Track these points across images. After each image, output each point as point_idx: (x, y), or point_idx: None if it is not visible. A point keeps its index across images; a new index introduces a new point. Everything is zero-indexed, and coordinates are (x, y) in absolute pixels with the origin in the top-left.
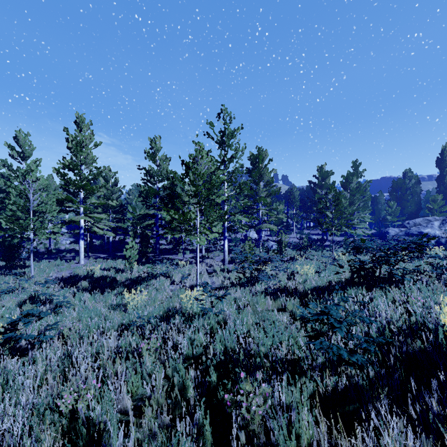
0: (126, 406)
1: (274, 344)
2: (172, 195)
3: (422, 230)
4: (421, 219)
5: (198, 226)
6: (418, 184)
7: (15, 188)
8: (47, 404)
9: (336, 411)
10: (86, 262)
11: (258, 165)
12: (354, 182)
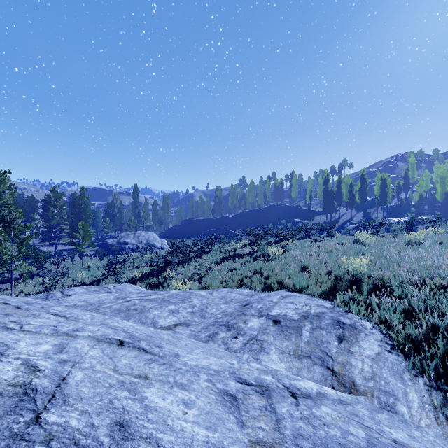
0: None
1: None
2: None
3: (126, 240)
4: (125, 233)
5: (13, 260)
6: (122, 206)
7: None
8: None
9: None
10: None
11: None
12: (85, 207)
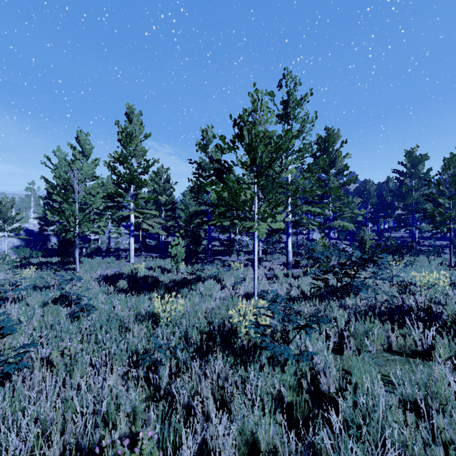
0: None
1: None
2: (221, 170)
3: None
4: None
5: (255, 212)
6: None
7: (59, 177)
8: None
9: None
10: (136, 260)
11: (328, 150)
12: None
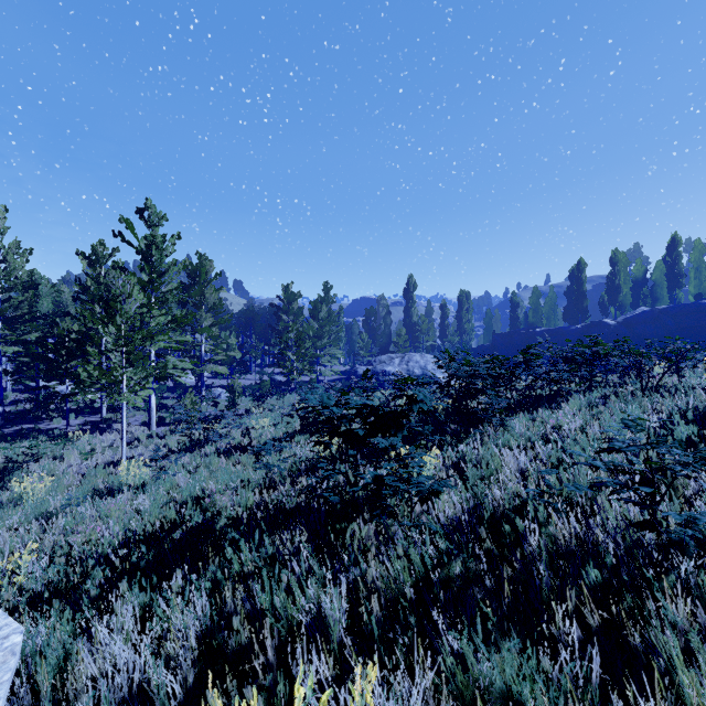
0: (120, 540)
1: (232, 482)
2: (83, 341)
3: (386, 369)
4: (386, 356)
5: (124, 382)
6: (389, 315)
7: None
8: (50, 551)
9: (266, 492)
10: None
11: (200, 281)
12: (324, 311)
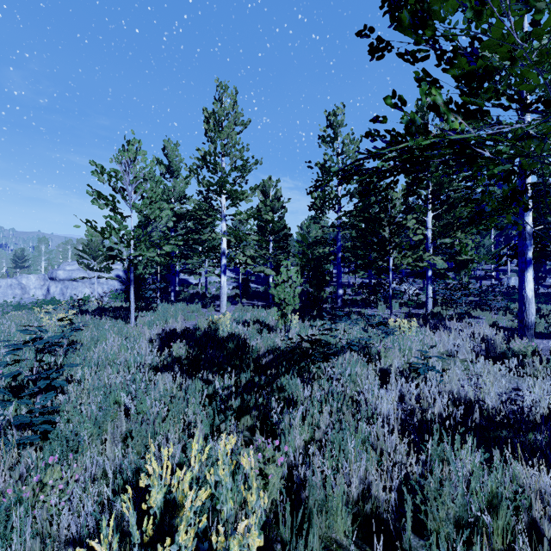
0: None
1: None
2: None
3: None
4: None
5: None
6: None
7: (102, 171)
8: None
9: None
10: (231, 310)
11: None
12: None
